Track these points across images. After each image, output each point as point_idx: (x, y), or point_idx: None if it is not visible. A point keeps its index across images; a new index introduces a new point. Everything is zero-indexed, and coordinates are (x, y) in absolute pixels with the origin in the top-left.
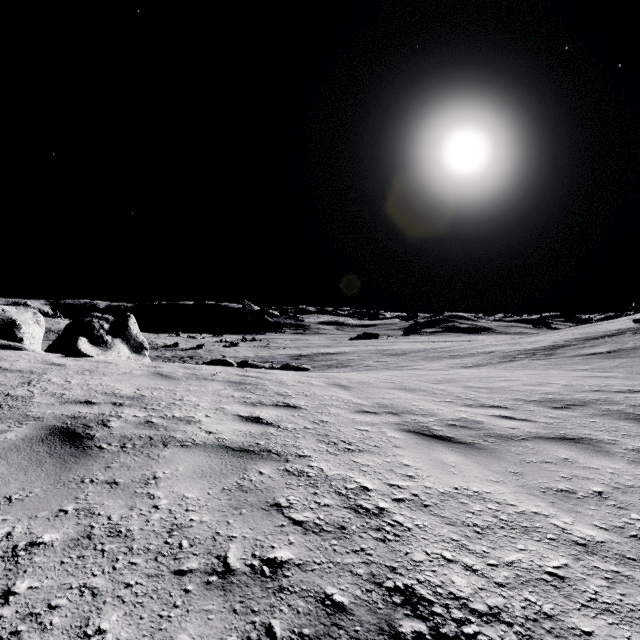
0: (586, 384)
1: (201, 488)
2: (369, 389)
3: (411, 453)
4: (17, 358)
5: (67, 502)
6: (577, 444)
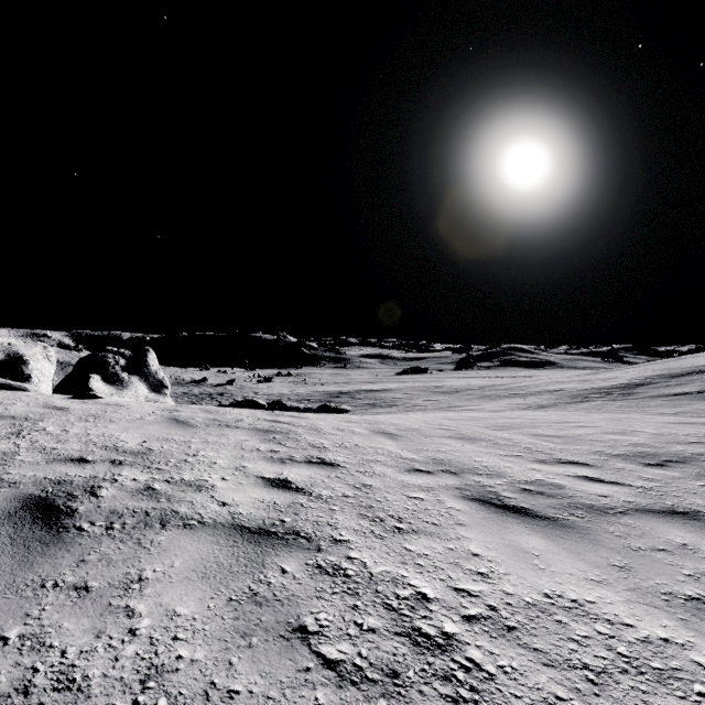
0: (680, 433)
1: (200, 598)
2: (420, 438)
3: (479, 534)
4: (15, 401)
5: (12, 623)
6: (693, 521)
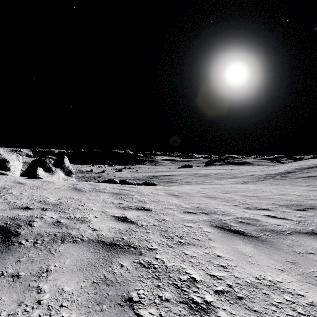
0: (311, 194)
1: (77, 281)
2: (190, 197)
3: (220, 245)
4: (0, 179)
5: None
6: None
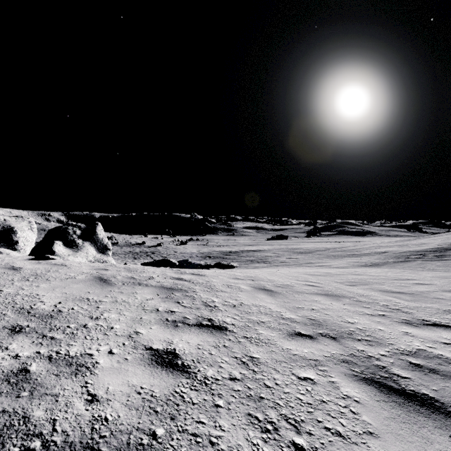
0: None
1: None
2: (294, 295)
3: None
4: None
5: None
6: None
